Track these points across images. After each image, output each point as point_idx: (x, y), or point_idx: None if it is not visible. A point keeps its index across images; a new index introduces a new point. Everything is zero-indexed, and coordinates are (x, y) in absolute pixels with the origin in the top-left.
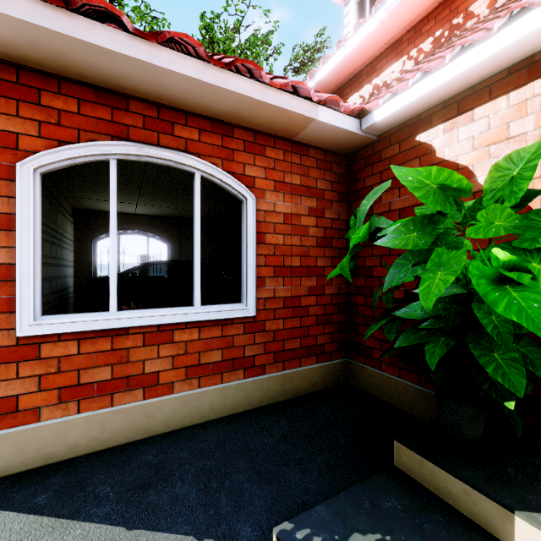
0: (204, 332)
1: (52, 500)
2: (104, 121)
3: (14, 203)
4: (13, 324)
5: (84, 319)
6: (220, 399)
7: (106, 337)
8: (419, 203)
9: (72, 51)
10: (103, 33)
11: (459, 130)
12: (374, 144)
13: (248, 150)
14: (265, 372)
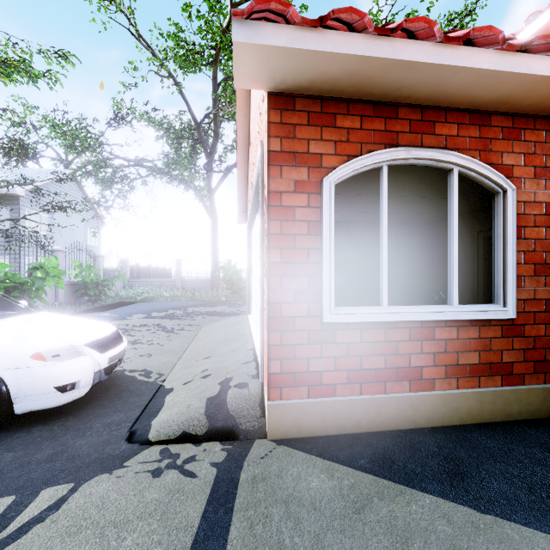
0: (462, 332)
1: (374, 466)
2: (379, 132)
3: (319, 212)
4: (319, 312)
5: (367, 311)
6: (477, 404)
7: (380, 329)
8: None
9: (379, 73)
10: (414, 48)
11: None
12: None
13: (506, 136)
14: (524, 382)
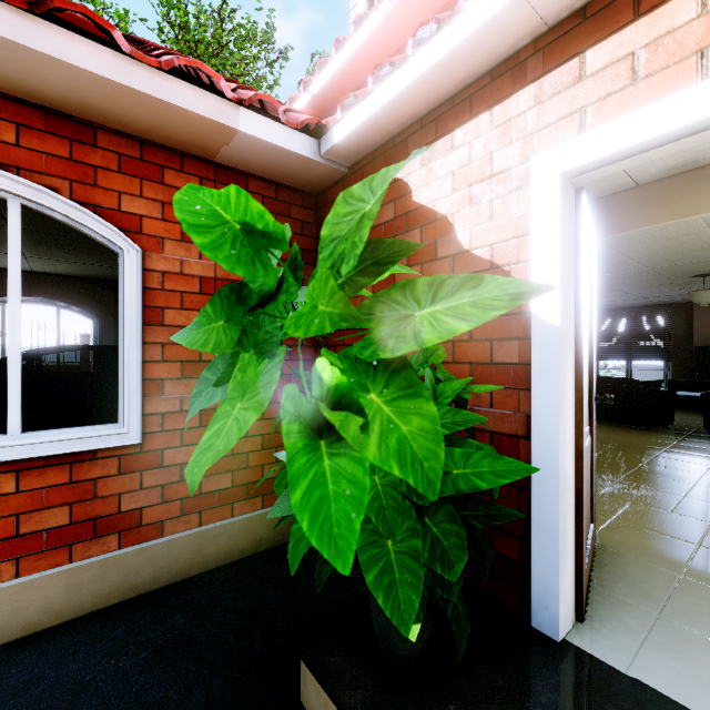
0: (30, 478)
1: None
2: None
3: None
4: None
5: None
6: (66, 590)
7: None
8: None
9: None
10: None
11: (437, 162)
12: (346, 180)
13: (129, 170)
14: (164, 532)
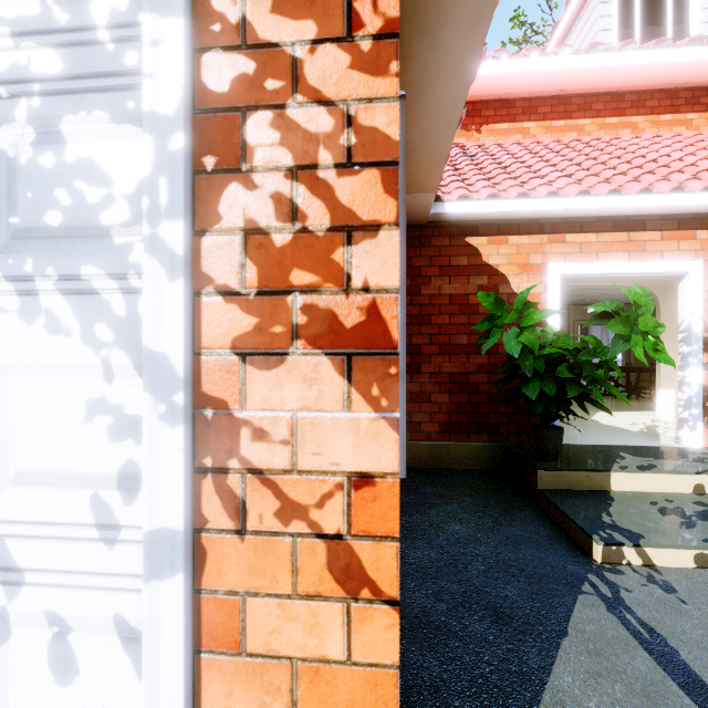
0: None
1: None
2: None
3: None
4: None
5: None
6: None
7: None
8: (468, 293)
9: None
10: None
11: (499, 246)
12: (423, 228)
13: None
14: None
